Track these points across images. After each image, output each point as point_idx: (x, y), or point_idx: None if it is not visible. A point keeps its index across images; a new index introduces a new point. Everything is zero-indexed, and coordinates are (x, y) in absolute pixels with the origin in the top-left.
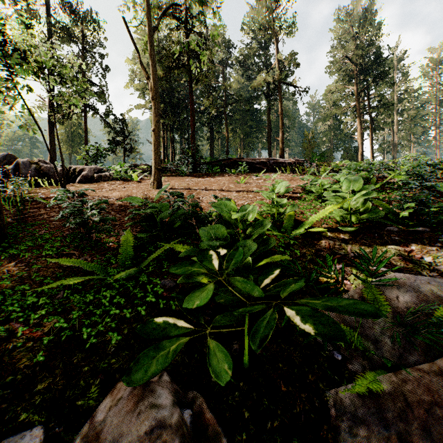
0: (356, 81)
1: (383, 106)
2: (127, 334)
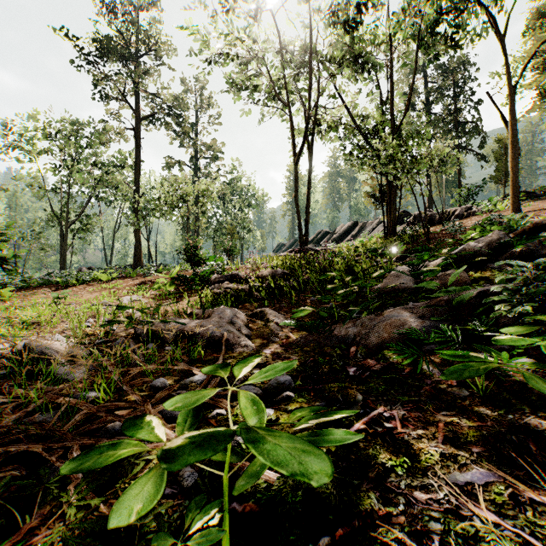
0: None
1: None
2: None
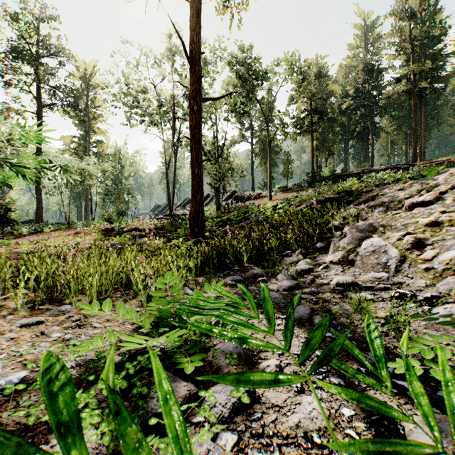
0: None
1: None
2: None
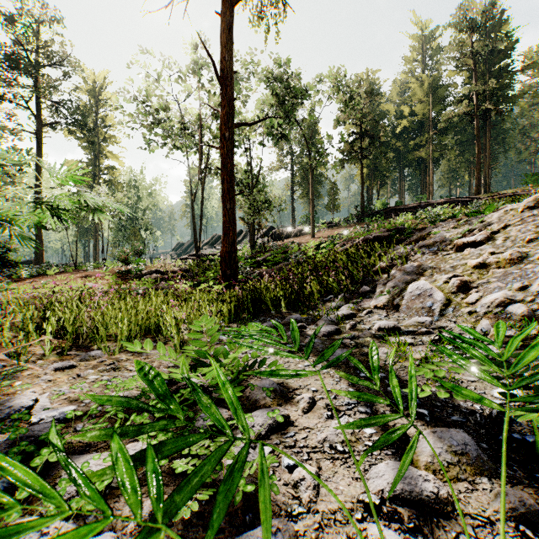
0: None
1: None
2: None
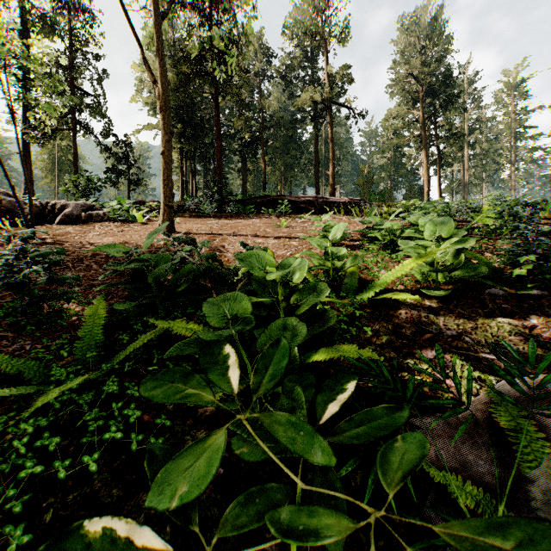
0: (421, 105)
1: (452, 136)
2: (50, 524)
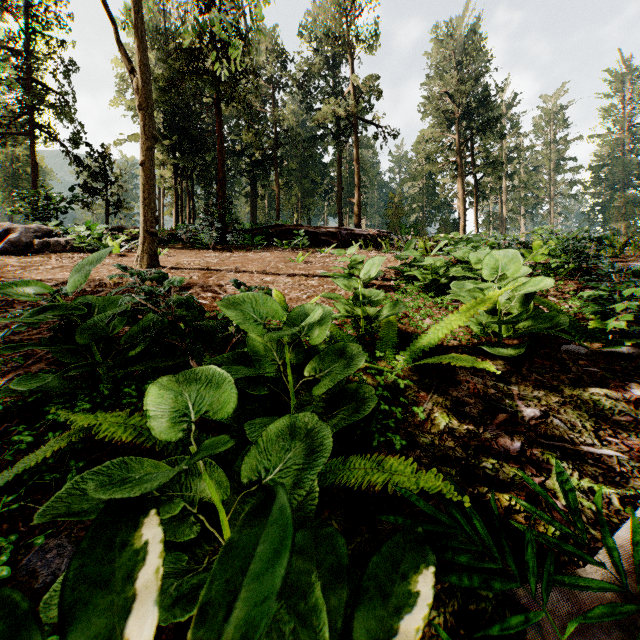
0: (456, 128)
1: (489, 165)
2: None
